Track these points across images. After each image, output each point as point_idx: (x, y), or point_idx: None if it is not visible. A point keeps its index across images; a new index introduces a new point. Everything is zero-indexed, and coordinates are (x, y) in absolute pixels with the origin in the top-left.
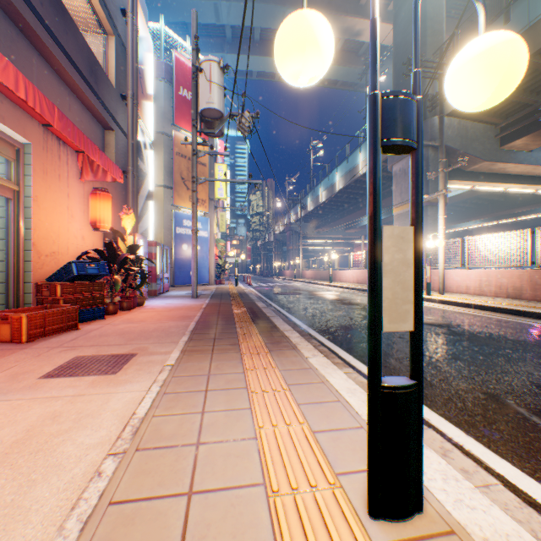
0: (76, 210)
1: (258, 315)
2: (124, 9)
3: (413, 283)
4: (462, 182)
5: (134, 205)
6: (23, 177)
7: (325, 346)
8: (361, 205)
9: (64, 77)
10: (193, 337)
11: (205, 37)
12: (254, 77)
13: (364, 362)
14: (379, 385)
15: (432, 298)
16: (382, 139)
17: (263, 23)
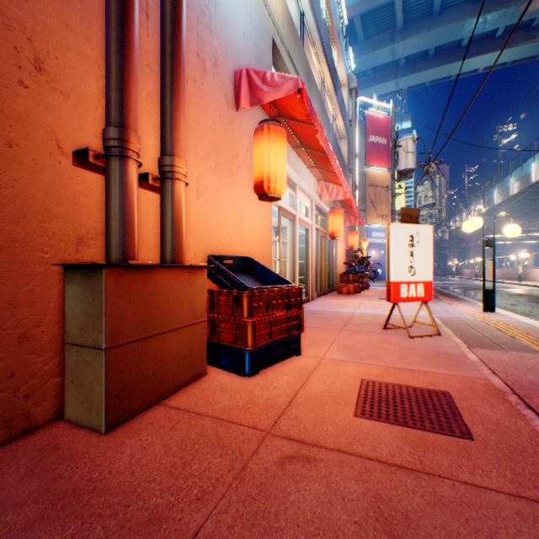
0: (341, 240)
1: (445, 294)
2: (350, 120)
3: (492, 271)
4: None
5: None
6: None
7: None
8: None
9: None
10: None
11: (379, 71)
12: (425, 85)
13: (507, 310)
14: (483, 289)
15: None
16: (484, 247)
17: (437, 42)
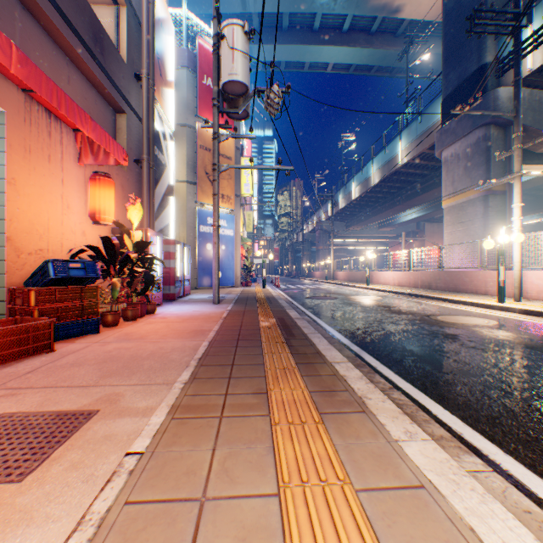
0: (74, 199)
1: (291, 331)
2: None
3: None
4: (531, 166)
5: (150, 199)
6: None
7: (401, 390)
8: (399, 200)
9: (59, 41)
10: (199, 373)
11: None
12: (281, 69)
13: (490, 436)
14: None
15: (509, 307)
16: None
17: (292, 7)
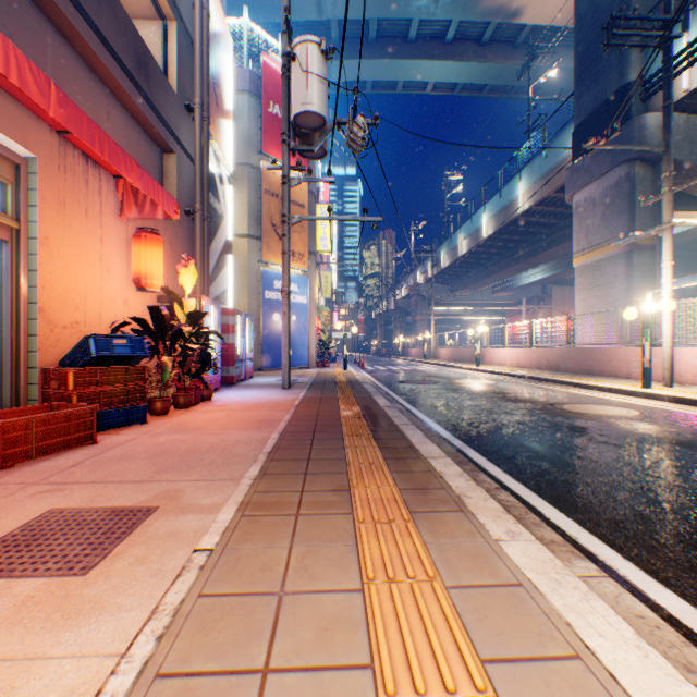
0: (114, 261)
1: (379, 422)
2: None
3: None
4: (689, 213)
5: (204, 259)
6: (25, 209)
7: (509, 490)
8: (519, 257)
9: (97, 69)
10: (269, 468)
11: None
12: (368, 90)
13: (610, 541)
14: None
15: (656, 394)
16: None
17: (381, 12)
